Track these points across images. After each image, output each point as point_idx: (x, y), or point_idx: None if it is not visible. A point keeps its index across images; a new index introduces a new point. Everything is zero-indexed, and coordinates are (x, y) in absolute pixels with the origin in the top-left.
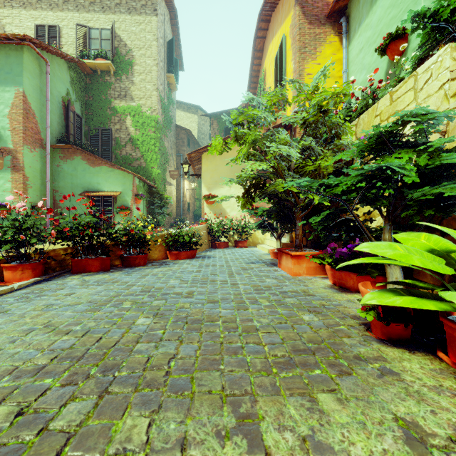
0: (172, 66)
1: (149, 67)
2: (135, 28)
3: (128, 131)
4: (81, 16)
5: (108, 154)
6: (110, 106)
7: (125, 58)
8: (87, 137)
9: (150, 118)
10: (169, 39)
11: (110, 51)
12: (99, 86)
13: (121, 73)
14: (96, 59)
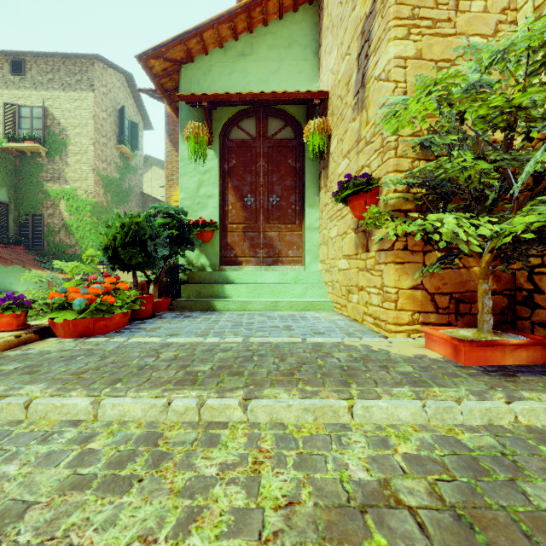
0: (123, 137)
1: (85, 147)
2: (70, 105)
3: (62, 216)
4: (11, 93)
5: (40, 242)
6: (42, 189)
7: (58, 138)
8: (17, 224)
9: (86, 202)
10: (121, 107)
11: (42, 130)
12: (30, 168)
13: (54, 153)
14: (24, 142)
